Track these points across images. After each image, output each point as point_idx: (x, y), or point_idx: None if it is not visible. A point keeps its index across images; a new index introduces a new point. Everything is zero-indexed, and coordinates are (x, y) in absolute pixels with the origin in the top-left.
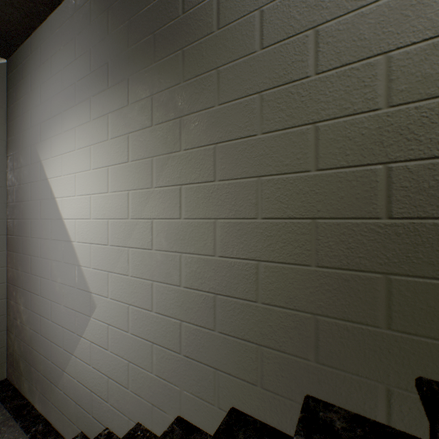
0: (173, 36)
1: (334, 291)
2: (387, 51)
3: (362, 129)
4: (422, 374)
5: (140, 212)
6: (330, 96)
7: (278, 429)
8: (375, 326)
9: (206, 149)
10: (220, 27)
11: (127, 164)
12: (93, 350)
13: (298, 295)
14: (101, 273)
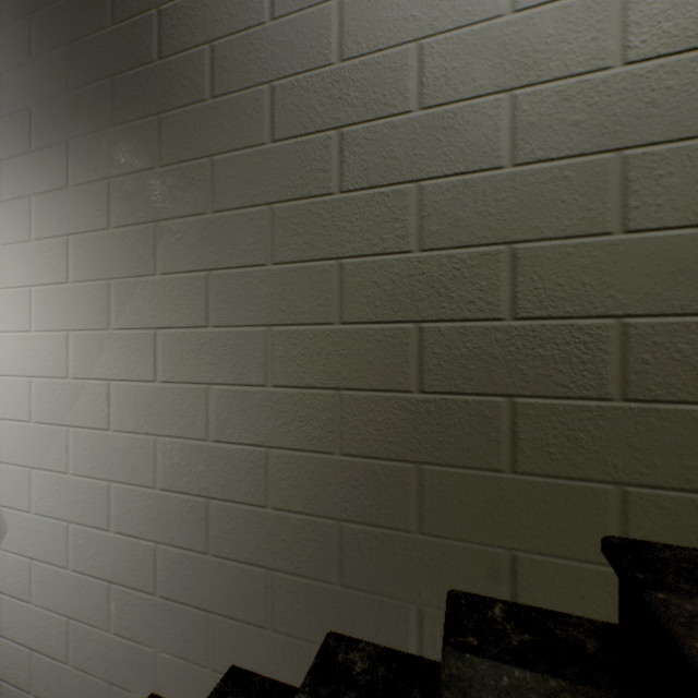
0: (143, 91)
1: (362, 487)
2: (419, 179)
3: (393, 275)
4: (454, 585)
5: (89, 369)
6: (358, 225)
7: (295, 686)
8: (407, 531)
9: (195, 277)
10: (215, 94)
11: (65, 286)
12: (2, 605)
13: (319, 494)
14: (17, 470)
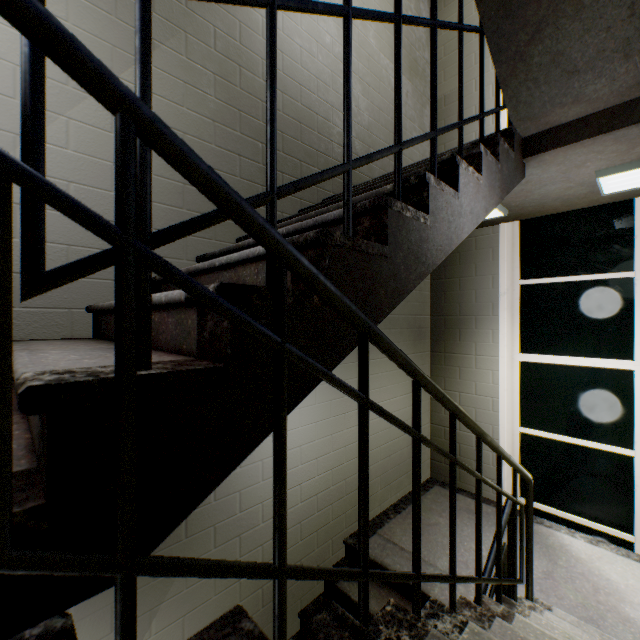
0: None
1: None
2: (262, 543)
3: None
4: None
5: None
6: None
7: None
8: None
9: (177, 623)
10: (188, 536)
11: None
12: None
13: None
14: None
